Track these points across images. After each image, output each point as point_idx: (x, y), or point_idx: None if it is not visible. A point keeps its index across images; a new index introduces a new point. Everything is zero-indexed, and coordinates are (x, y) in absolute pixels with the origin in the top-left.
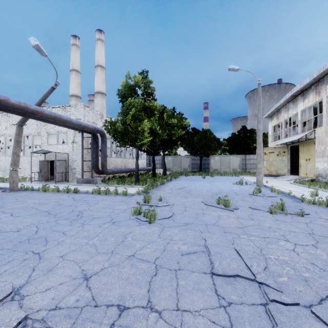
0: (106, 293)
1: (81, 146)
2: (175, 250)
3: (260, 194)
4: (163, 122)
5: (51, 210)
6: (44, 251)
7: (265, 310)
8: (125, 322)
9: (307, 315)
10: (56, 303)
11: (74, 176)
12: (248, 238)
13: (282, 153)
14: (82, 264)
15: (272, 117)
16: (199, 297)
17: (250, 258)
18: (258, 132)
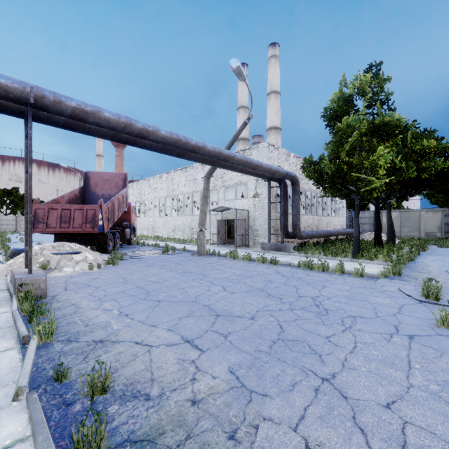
0: None
1: (268, 199)
2: None
3: None
4: (406, 149)
5: (266, 288)
6: (334, 377)
7: None
8: None
9: None
10: None
11: (256, 240)
12: None
13: None
14: None
15: None
16: None
17: None
18: None
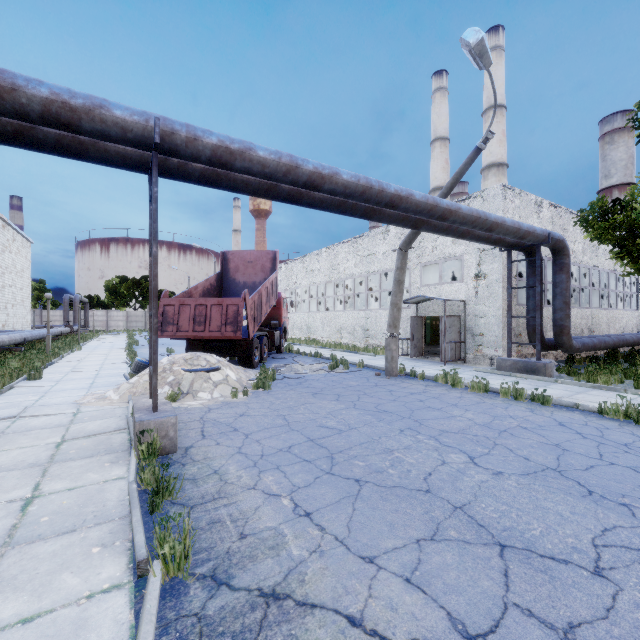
0: None
1: (507, 282)
2: None
3: None
4: None
5: (568, 469)
6: None
7: None
8: None
9: None
10: None
11: (479, 351)
12: None
13: None
14: None
15: None
16: None
17: None
18: None
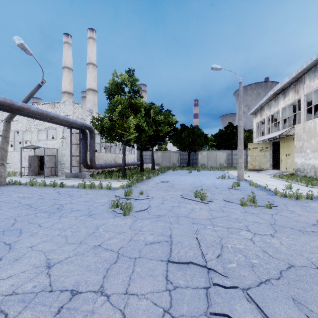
0: (63, 279)
1: (70, 141)
2: (140, 240)
3: (238, 188)
4: (150, 119)
5: (33, 203)
6: (15, 242)
7: (206, 292)
8: (74, 305)
9: (241, 297)
10: (14, 289)
11: (63, 171)
12: (213, 228)
13: (264, 149)
14: (48, 254)
15: (256, 114)
16: (149, 282)
17: (208, 247)
18: (239, 129)
